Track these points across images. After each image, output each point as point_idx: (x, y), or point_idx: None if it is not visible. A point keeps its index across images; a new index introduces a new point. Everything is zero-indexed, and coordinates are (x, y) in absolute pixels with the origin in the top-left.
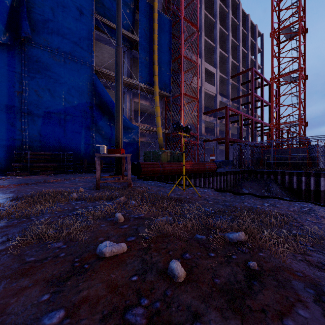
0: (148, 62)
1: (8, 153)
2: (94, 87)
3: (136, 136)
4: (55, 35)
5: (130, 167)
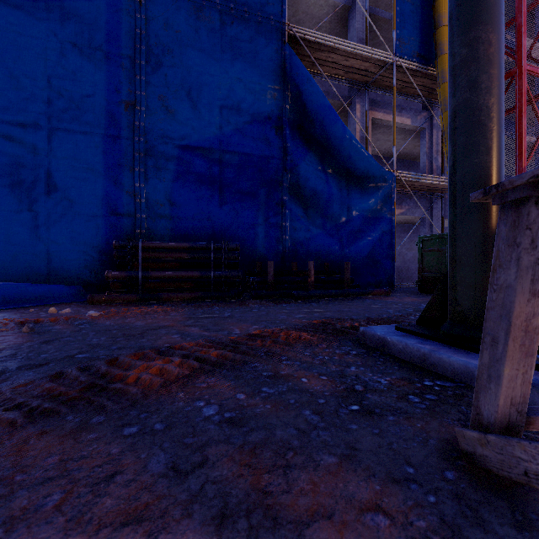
0: None
1: (107, 246)
2: (288, 76)
3: (387, 200)
4: None
5: None
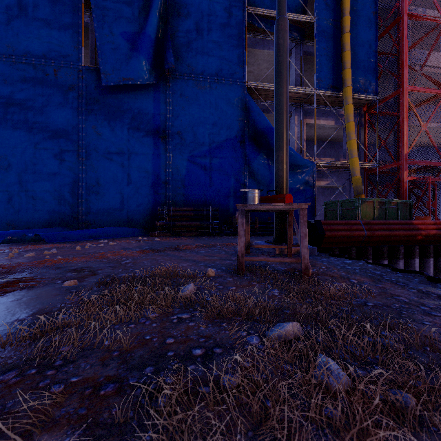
0: (331, 52)
1: (154, 209)
2: (247, 112)
3: (310, 178)
4: (199, 56)
5: (305, 232)
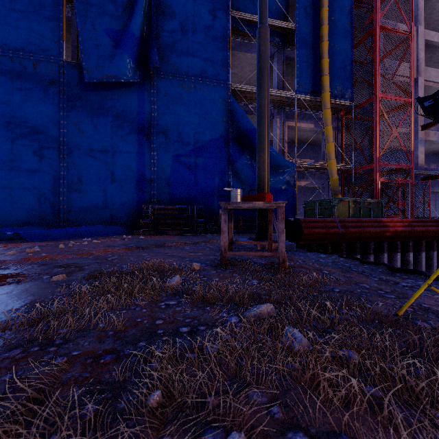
0: (310, 58)
1: (138, 208)
2: (231, 113)
3: (291, 179)
4: (184, 56)
5: (283, 228)
